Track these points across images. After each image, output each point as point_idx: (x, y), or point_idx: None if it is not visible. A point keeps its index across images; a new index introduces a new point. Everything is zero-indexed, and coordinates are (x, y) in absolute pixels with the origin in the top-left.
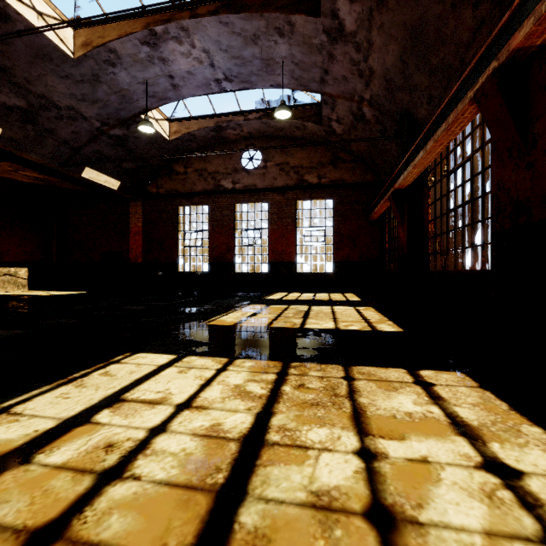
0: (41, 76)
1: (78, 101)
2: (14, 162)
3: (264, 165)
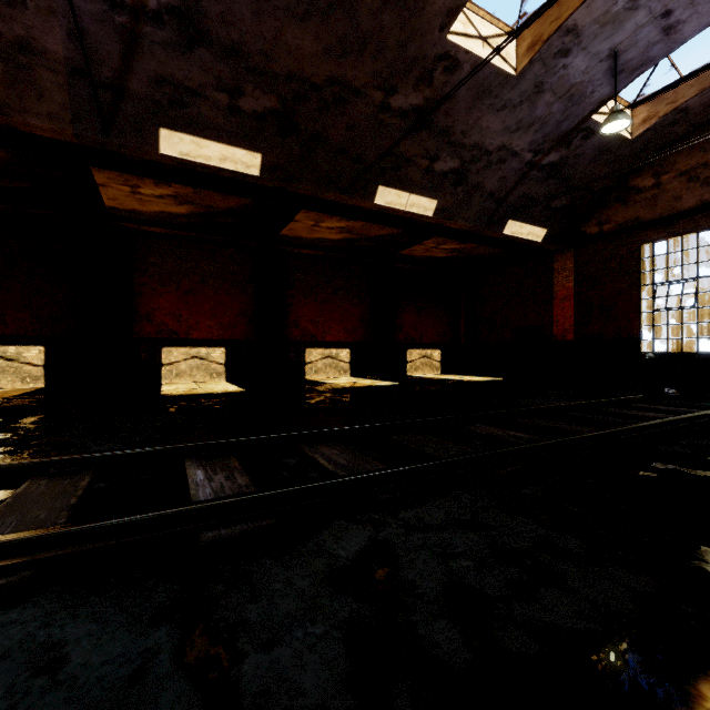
0: (476, 121)
1: (510, 134)
2: (439, 236)
3: None
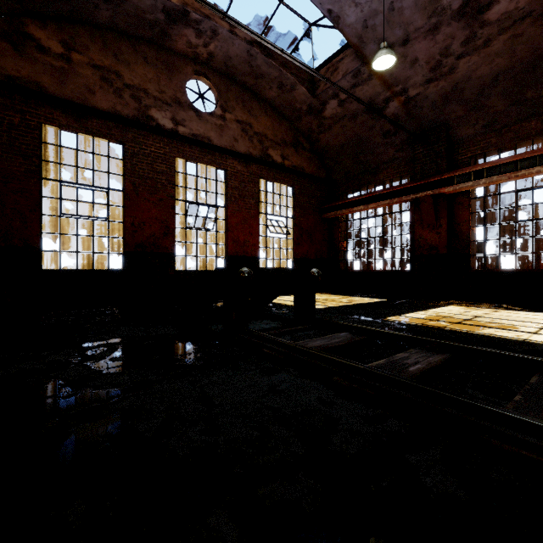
0: None
1: None
2: None
3: (221, 114)
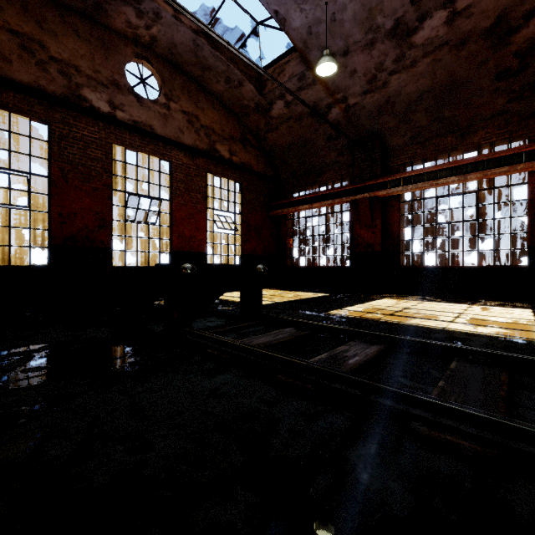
0: None
1: None
2: None
3: (165, 103)
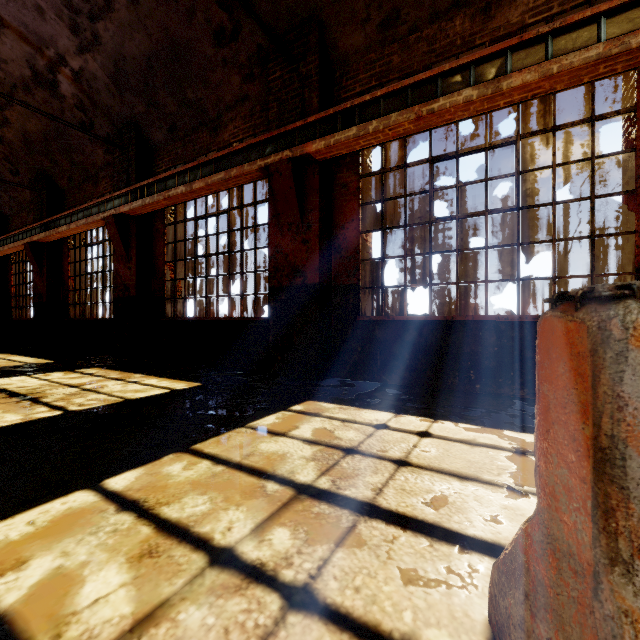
0: None
1: None
2: None
3: None
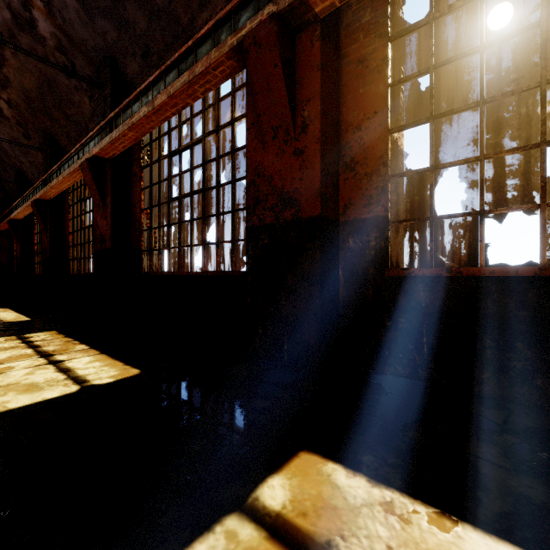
0: None
1: None
2: None
3: None
